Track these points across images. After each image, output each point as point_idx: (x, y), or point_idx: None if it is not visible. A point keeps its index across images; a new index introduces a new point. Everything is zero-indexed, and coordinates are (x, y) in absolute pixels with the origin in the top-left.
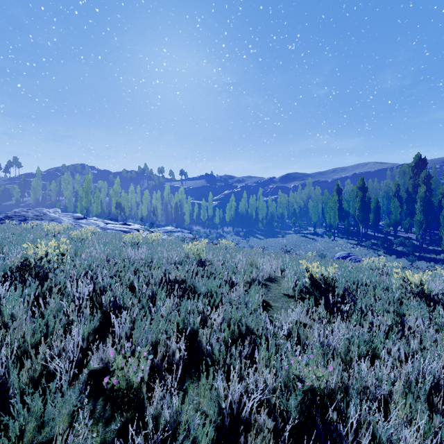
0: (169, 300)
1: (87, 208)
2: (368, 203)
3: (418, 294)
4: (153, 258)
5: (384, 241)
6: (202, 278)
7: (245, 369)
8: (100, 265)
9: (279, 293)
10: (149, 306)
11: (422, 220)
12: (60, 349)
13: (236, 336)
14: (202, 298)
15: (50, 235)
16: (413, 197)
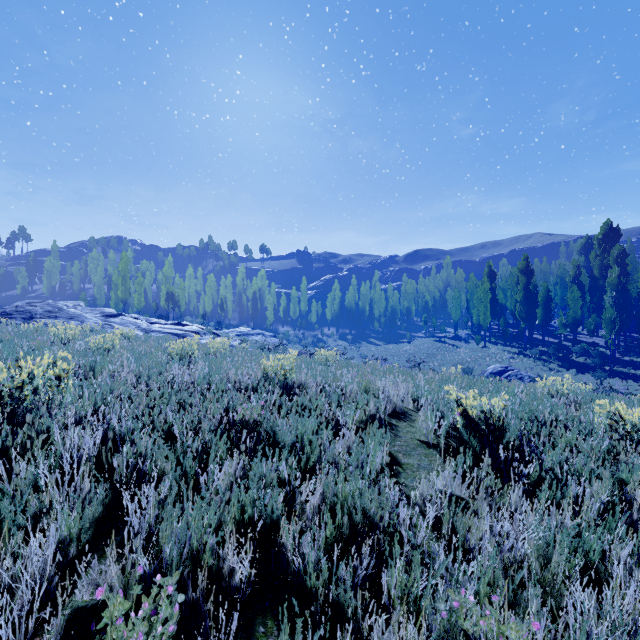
0: (230, 461)
1: (125, 300)
2: (534, 293)
3: (638, 441)
4: (212, 381)
5: (558, 348)
6: (289, 416)
7: (362, 599)
8: (124, 394)
9: (413, 440)
10: (196, 470)
11: (614, 319)
12: (12, 573)
13: (346, 531)
14: (286, 455)
15: (57, 343)
16: (601, 284)
